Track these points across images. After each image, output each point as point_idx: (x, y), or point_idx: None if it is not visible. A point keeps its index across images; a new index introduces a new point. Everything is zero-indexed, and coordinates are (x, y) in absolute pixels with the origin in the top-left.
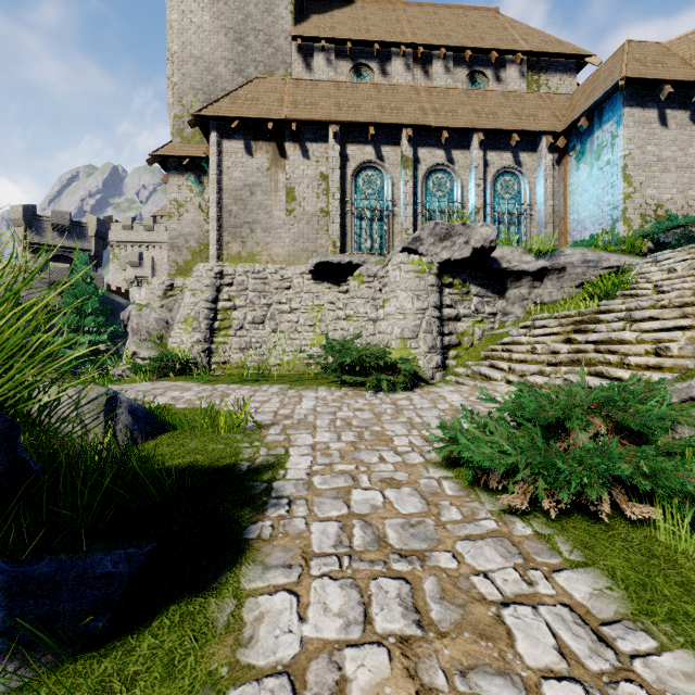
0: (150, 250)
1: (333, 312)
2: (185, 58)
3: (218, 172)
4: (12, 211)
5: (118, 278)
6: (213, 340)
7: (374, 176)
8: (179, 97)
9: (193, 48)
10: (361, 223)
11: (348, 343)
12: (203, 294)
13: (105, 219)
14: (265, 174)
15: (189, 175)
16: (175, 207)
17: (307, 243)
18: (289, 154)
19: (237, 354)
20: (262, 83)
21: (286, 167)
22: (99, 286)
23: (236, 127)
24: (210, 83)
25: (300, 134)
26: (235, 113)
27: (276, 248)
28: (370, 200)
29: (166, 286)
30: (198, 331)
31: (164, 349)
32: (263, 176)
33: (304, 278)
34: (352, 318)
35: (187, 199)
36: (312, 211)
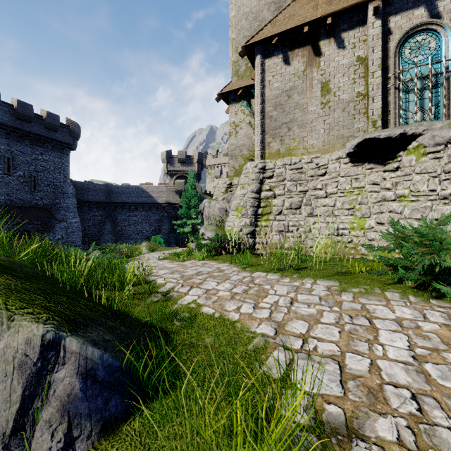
0: (226, 168)
1: (377, 193)
2: (239, 17)
3: (261, 87)
4: (161, 155)
5: (210, 186)
6: (257, 224)
7: (425, 40)
8: (236, 47)
9: (245, 7)
10: (407, 96)
11: (435, 232)
12: (249, 187)
13: (204, 154)
14: (300, 76)
15: (242, 102)
16: (233, 128)
17: (342, 130)
18: (323, 51)
19: (276, 236)
20: (297, 2)
21: (320, 64)
22: (198, 191)
23: (275, 43)
24: (256, 28)
25: (334, 27)
26: (274, 32)
27: (310, 140)
28: (420, 67)
29: (227, 184)
30: (245, 217)
31: (222, 230)
32: (298, 79)
33: (340, 163)
34: (407, 198)
35: (241, 120)
36: (347, 97)
